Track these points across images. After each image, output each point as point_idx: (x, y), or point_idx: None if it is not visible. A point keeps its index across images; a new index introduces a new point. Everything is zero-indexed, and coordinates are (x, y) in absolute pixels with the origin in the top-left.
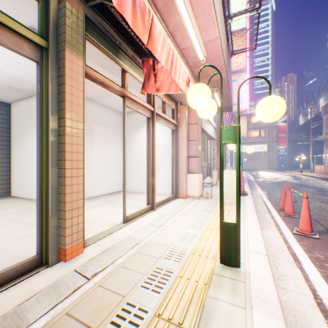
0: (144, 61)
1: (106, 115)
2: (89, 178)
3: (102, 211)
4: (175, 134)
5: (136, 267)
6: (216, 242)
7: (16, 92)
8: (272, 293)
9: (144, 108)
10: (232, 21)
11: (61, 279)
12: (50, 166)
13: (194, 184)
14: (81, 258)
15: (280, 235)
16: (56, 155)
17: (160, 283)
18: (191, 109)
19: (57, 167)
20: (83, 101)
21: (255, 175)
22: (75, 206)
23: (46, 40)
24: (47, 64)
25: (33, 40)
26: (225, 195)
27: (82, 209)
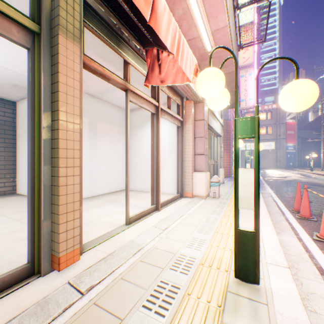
0: (147, 51)
1: (110, 112)
2: (93, 176)
3: (105, 211)
4: (180, 130)
5: (137, 280)
6: (227, 249)
7: (20, 90)
8: (305, 323)
9: (148, 103)
10: (241, 12)
11: (51, 293)
12: (43, 165)
13: (200, 183)
14: (78, 266)
15: (298, 241)
16: (49, 152)
17: (164, 302)
18: (198, 105)
19: (51, 165)
20: (79, 92)
21: (263, 173)
22: (71, 209)
23: (38, 25)
24: (40, 51)
25: (22, 23)
26: (240, 198)
27: (79, 212)
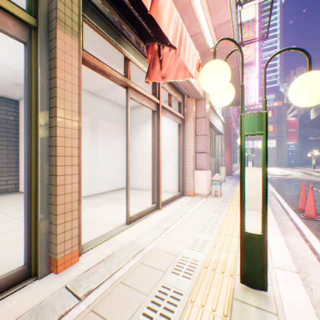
0: (148, 47)
1: (111, 110)
2: (94, 174)
3: (105, 209)
4: (181, 128)
5: (137, 284)
6: (231, 251)
7: (22, 88)
8: None
9: (149, 100)
10: (243, 8)
11: (47, 298)
12: (40, 163)
13: (202, 182)
14: (76, 268)
15: (305, 243)
16: (46, 150)
17: (166, 310)
18: (199, 102)
19: (48, 164)
20: (78, 88)
21: None
22: (69, 209)
23: (35, 18)
24: (37, 46)
25: (18, 16)
26: (247, 199)
27: (77, 212)
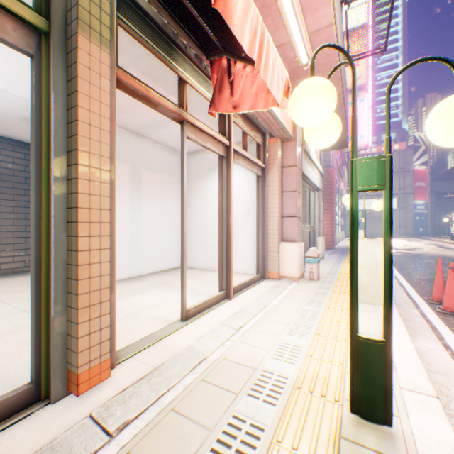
0: (213, 63)
1: (160, 156)
2: (136, 248)
3: (152, 299)
4: (261, 181)
5: (196, 413)
6: (336, 363)
7: None
8: None
9: (214, 141)
10: (350, 8)
11: (62, 434)
12: (53, 233)
13: (291, 259)
14: (107, 386)
15: (445, 350)
16: (63, 213)
17: None
18: (287, 144)
19: (66, 233)
20: (110, 122)
21: None
22: (96, 300)
23: (46, 19)
24: (49, 60)
25: (21, 16)
26: (361, 287)
27: (109, 304)
